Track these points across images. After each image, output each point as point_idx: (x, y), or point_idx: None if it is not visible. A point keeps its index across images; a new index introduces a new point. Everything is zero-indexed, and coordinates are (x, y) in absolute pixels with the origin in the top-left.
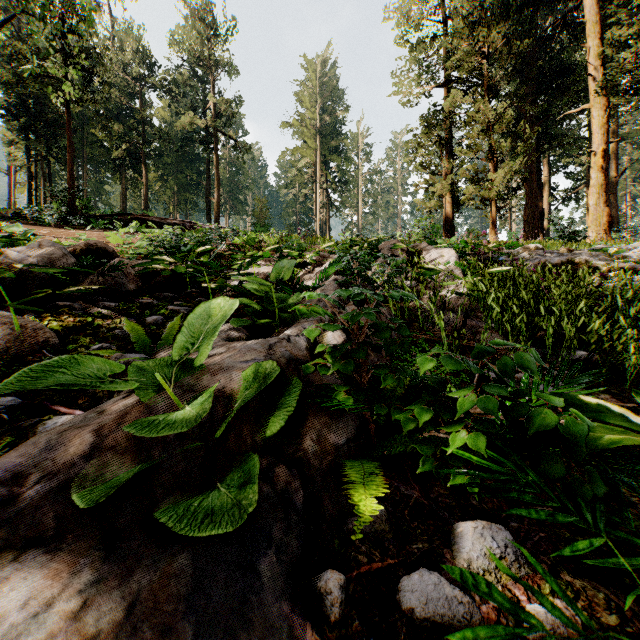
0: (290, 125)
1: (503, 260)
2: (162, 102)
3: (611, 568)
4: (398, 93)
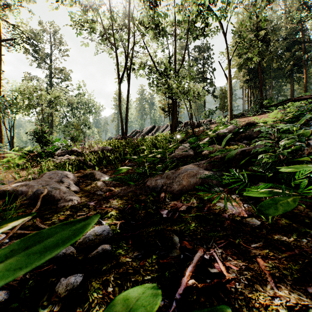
0: None
1: None
2: None
3: None
4: None
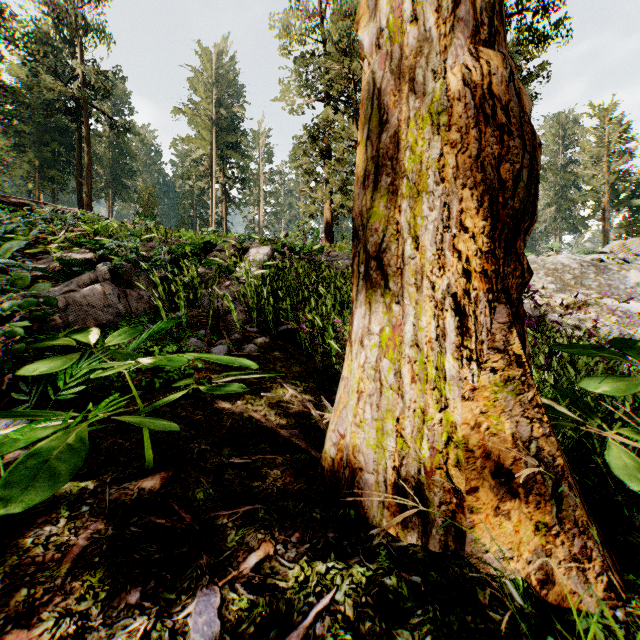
0: (183, 112)
1: (295, 258)
2: (18, 57)
3: (97, 436)
4: (281, 100)
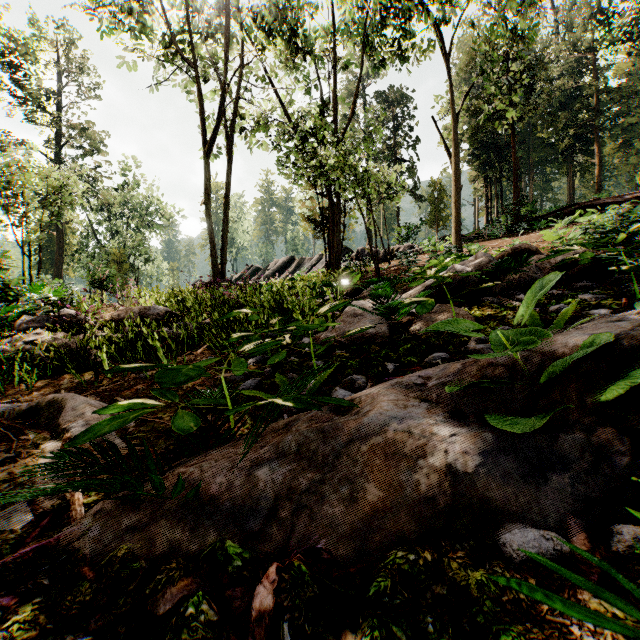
0: None
1: None
2: (621, 53)
3: None
4: None
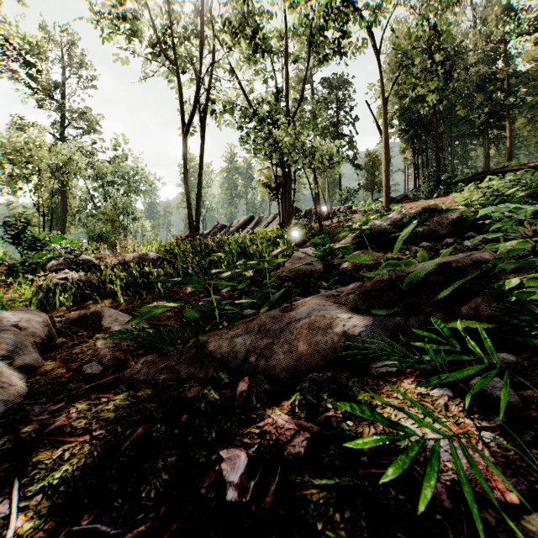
0: None
1: None
2: (530, 42)
3: None
4: None
